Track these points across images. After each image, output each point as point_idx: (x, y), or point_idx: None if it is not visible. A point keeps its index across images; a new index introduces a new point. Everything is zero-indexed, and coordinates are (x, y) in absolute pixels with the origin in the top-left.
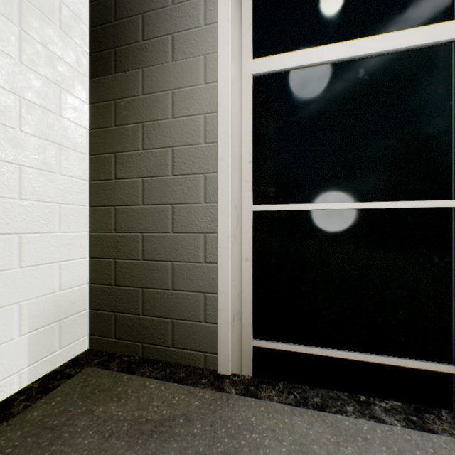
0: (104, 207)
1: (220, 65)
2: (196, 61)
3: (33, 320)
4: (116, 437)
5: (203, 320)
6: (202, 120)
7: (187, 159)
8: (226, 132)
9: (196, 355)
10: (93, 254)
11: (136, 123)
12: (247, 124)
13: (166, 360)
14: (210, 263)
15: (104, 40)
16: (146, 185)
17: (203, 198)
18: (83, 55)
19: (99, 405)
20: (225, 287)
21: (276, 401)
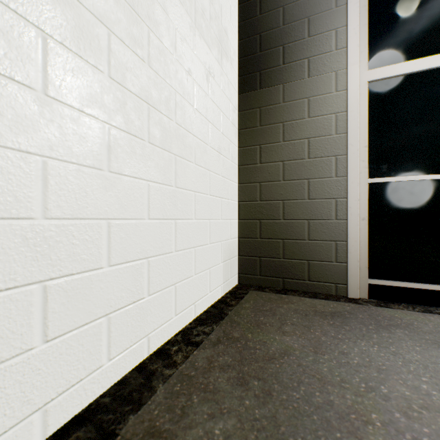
0: (251, 184)
1: (350, 78)
2: (328, 76)
3: (224, 255)
4: (310, 315)
5: (334, 261)
6: (334, 118)
7: (320, 146)
8: (355, 125)
9: (328, 286)
10: (241, 217)
11: (277, 123)
12: (363, 118)
13: (302, 290)
14: (340, 220)
15: (251, 66)
16: (286, 166)
17: (334, 174)
18: (236, 78)
19: (282, 304)
20: (354, 236)
21: (406, 310)
